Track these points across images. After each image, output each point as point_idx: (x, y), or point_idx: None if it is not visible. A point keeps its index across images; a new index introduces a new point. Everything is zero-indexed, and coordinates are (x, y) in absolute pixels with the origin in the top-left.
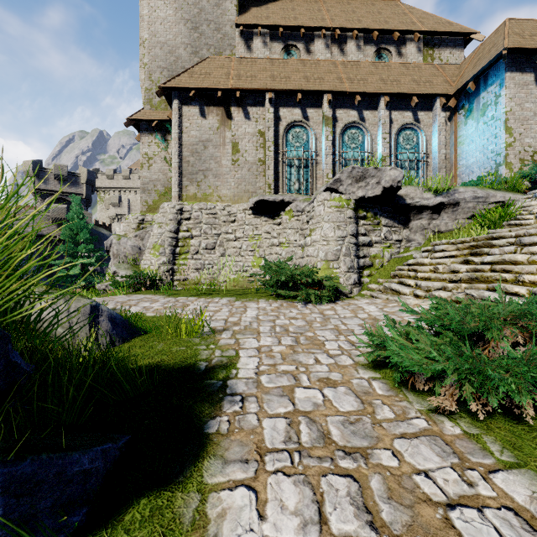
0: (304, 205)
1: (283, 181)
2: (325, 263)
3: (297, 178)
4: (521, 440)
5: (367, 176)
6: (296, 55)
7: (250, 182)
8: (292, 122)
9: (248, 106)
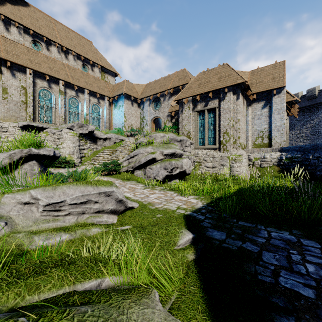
0: (56, 131)
1: (37, 115)
2: (69, 155)
3: (45, 114)
4: (111, 176)
5: (83, 126)
6: (40, 48)
7: (16, 111)
8: (43, 87)
9: (15, 71)
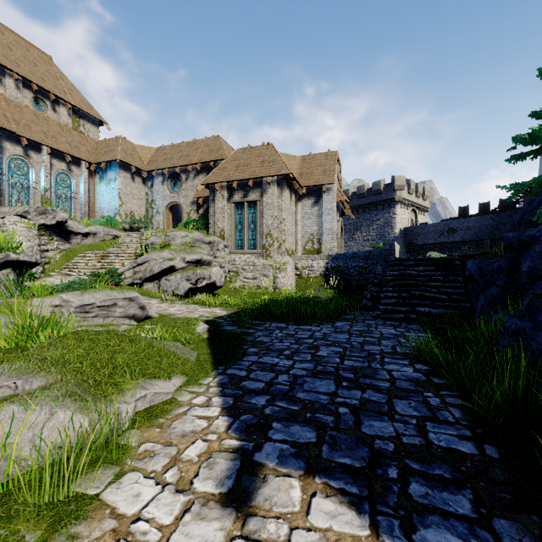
0: None
1: None
2: None
3: None
4: None
5: (48, 213)
6: None
7: None
8: None
9: None
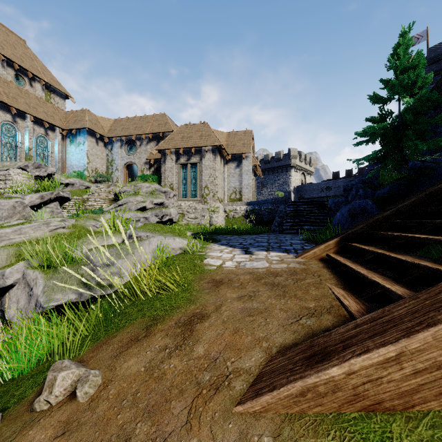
0: None
1: None
2: None
3: None
4: None
5: (41, 167)
6: None
7: None
8: None
9: None
